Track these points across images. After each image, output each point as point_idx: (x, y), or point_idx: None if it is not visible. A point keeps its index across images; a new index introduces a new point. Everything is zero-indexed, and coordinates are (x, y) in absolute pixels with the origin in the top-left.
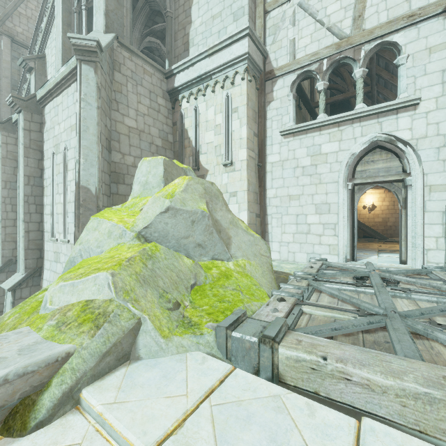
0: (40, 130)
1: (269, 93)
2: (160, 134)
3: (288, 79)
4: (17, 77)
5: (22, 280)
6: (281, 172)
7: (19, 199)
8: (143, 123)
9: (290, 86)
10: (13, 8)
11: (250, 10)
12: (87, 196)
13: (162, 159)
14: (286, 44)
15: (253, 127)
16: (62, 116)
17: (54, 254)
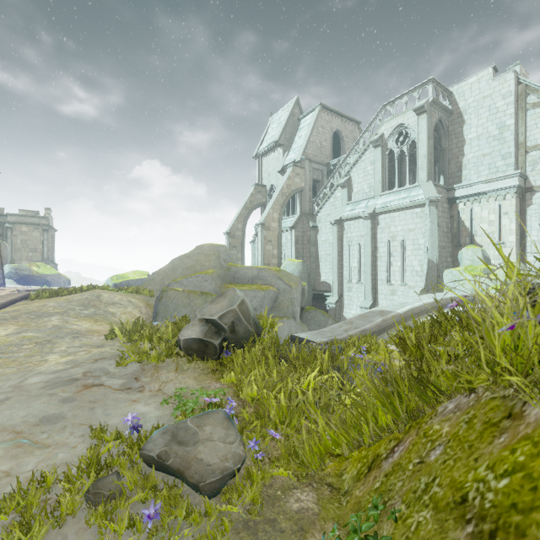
0: (375, 227)
1: (528, 200)
2: (445, 225)
3: None
4: (310, 182)
5: (372, 304)
6: (538, 247)
7: (365, 263)
8: (440, 222)
9: None
10: (308, 140)
11: (515, 153)
12: (432, 265)
13: (479, 249)
14: None
15: (517, 221)
16: (399, 223)
17: (390, 291)
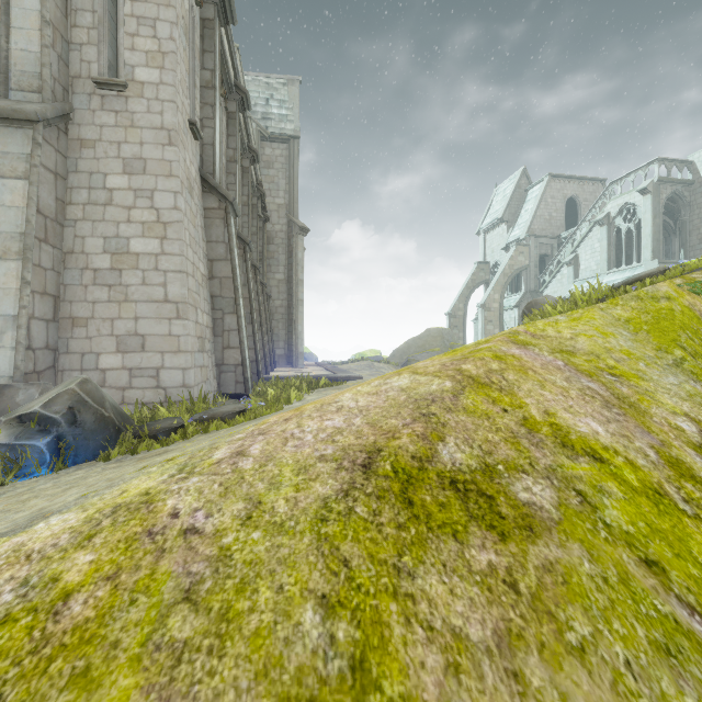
0: None
1: None
2: None
3: None
4: (536, 259)
5: None
6: None
7: None
8: None
9: None
10: (534, 215)
11: None
12: None
13: None
14: None
15: None
16: None
17: None
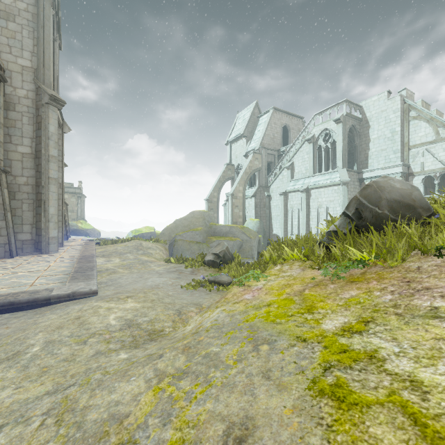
0: (308, 198)
1: (410, 181)
2: None
3: (420, 177)
4: (265, 164)
5: None
6: None
7: (302, 222)
8: (352, 195)
9: (421, 180)
10: (264, 134)
11: (401, 150)
12: None
13: None
14: (419, 163)
15: None
16: (324, 196)
17: None
